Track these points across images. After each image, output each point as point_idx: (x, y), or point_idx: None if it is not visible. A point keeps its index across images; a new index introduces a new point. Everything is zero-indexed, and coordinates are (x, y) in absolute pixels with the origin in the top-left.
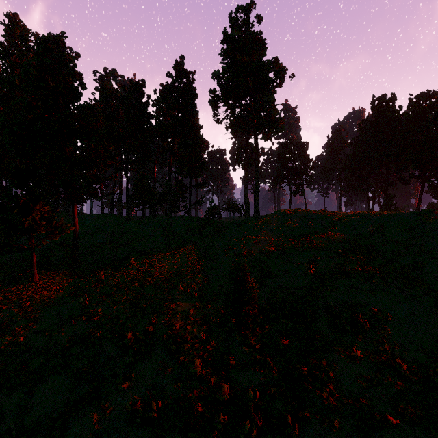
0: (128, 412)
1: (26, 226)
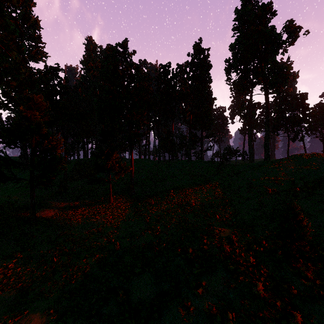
0: (206, 314)
1: (108, 167)
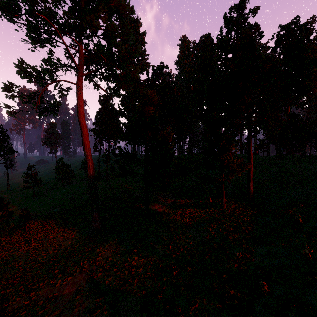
0: None
1: (225, 164)
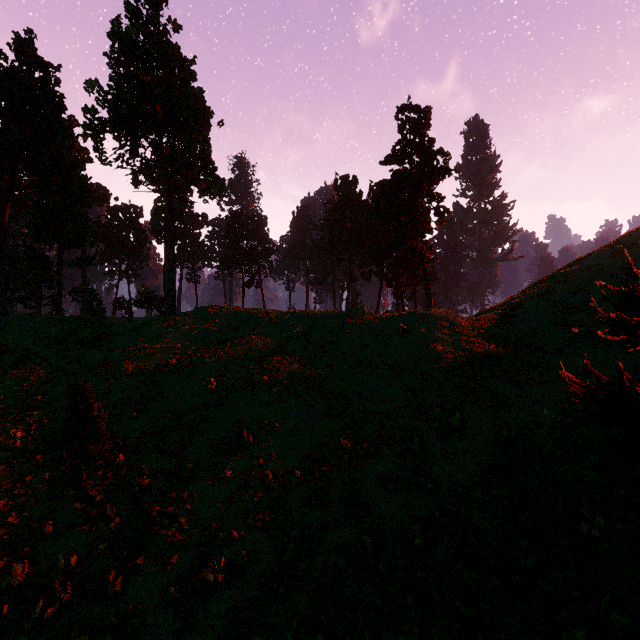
0: None
1: None
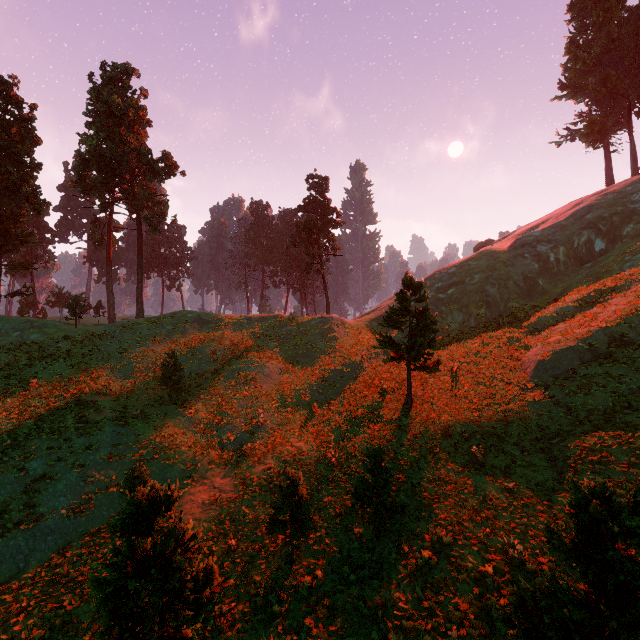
0: (105, 460)
1: None
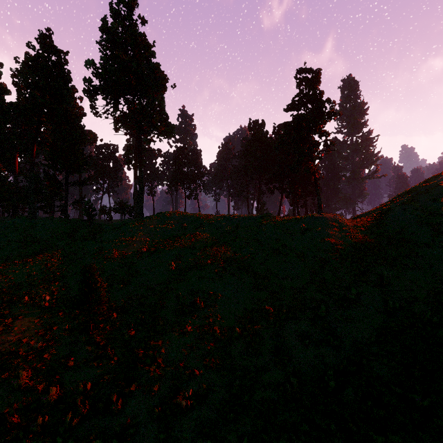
0: None
1: None
